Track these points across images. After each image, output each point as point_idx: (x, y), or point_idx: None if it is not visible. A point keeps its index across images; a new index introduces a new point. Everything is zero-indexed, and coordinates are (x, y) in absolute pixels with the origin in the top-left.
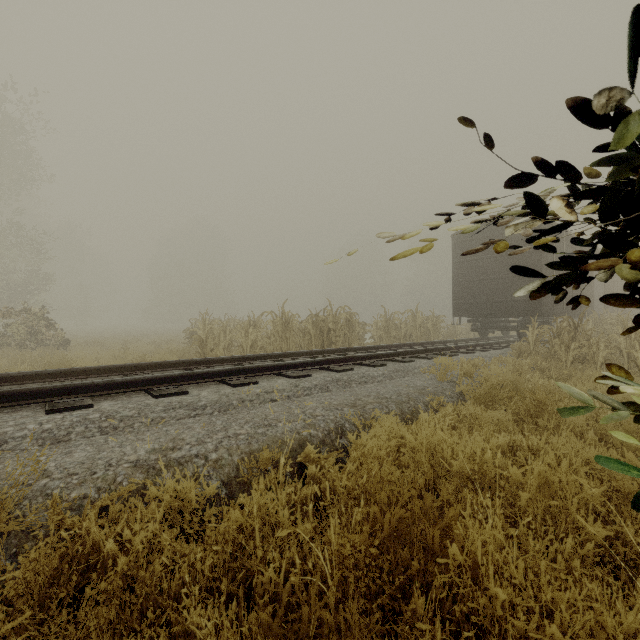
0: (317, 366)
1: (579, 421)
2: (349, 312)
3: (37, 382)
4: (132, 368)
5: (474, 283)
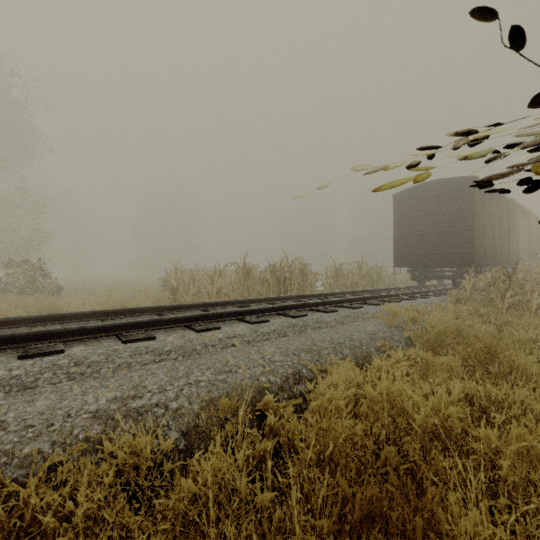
0: (275, 312)
1: (533, 369)
2: (303, 263)
3: (20, 327)
4: (108, 313)
5: (413, 237)
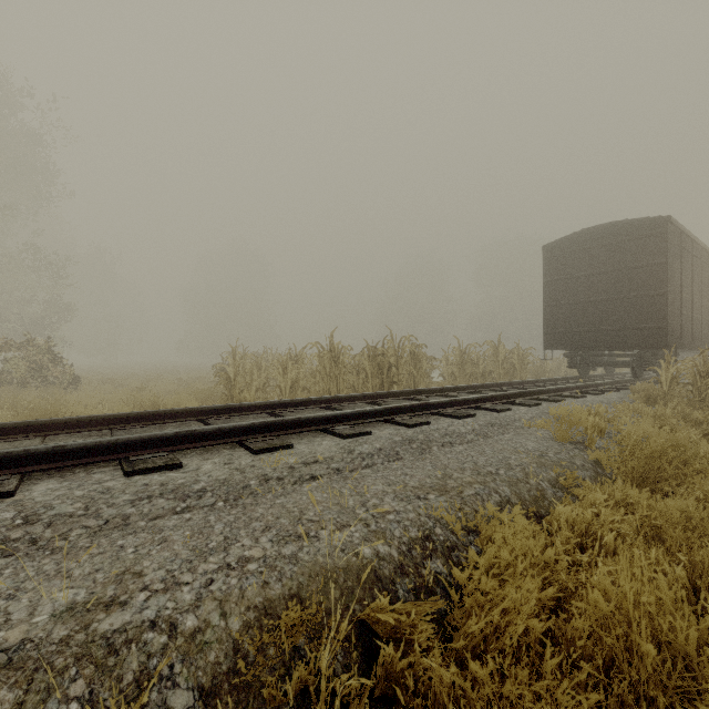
0: (379, 417)
1: None
2: (414, 344)
3: None
4: (120, 420)
5: (573, 307)
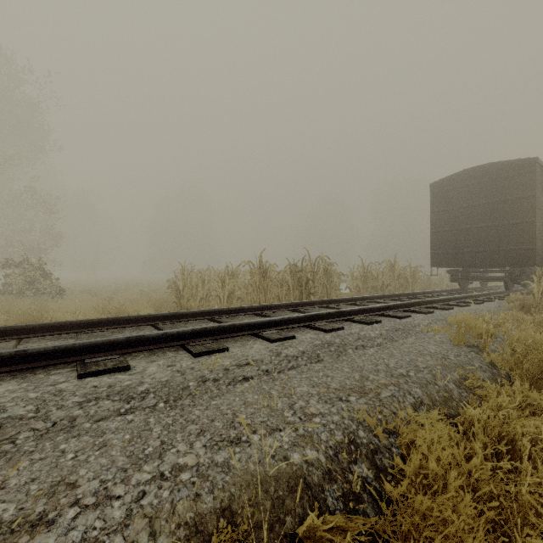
0: (300, 323)
1: None
2: (327, 262)
3: None
4: (84, 325)
5: (455, 232)
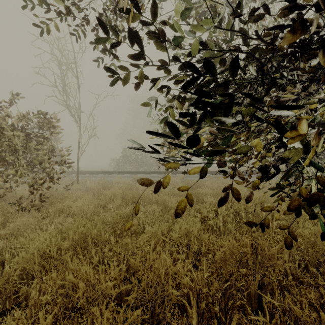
0: None
1: None
2: None
3: None
4: None
5: None
